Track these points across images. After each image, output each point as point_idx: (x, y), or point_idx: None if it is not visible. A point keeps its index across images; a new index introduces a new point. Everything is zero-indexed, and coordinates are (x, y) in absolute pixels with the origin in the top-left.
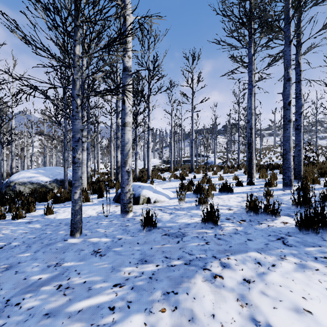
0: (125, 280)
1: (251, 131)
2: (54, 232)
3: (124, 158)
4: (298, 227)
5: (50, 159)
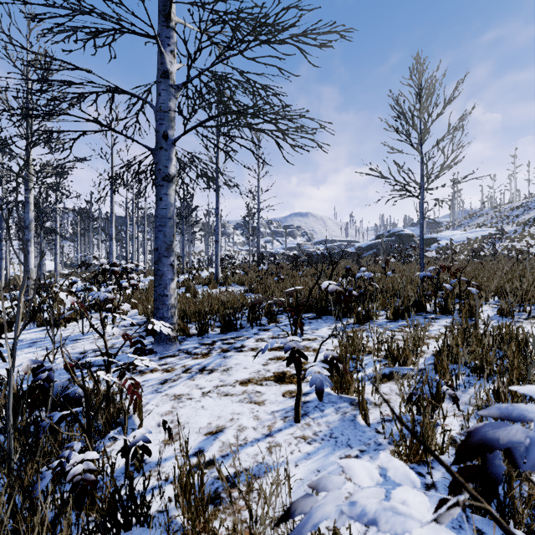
0: None
1: (127, 252)
2: None
3: (57, 267)
4: None
5: None
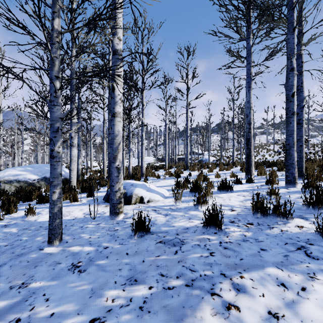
0: (107, 311)
1: (250, 126)
2: (30, 238)
3: (113, 153)
4: (319, 233)
5: (43, 156)
